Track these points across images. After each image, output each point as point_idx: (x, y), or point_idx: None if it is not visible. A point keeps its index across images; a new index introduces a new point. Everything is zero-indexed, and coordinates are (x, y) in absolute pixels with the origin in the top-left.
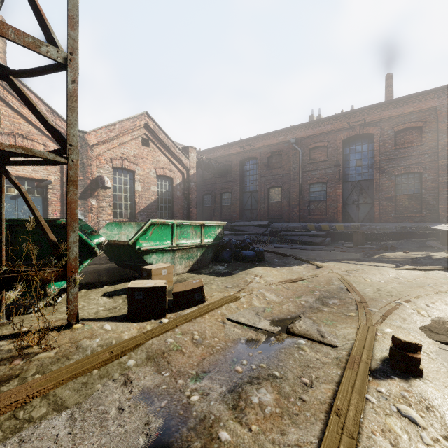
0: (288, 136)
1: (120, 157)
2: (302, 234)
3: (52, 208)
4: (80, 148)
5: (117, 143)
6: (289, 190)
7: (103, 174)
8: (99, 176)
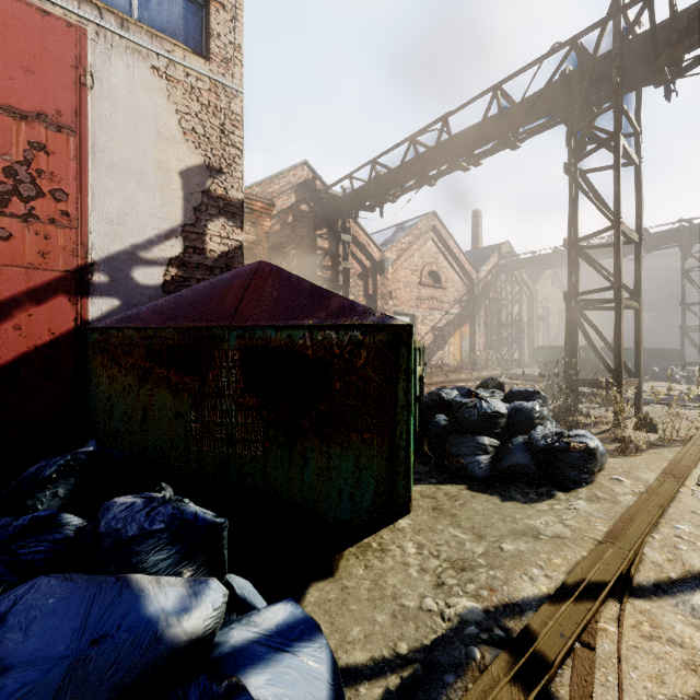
0: (668, 260)
1: (544, 299)
2: (698, 359)
3: (525, 339)
4: (535, 296)
5: (543, 288)
6: (669, 316)
7: (539, 313)
8: (540, 315)
